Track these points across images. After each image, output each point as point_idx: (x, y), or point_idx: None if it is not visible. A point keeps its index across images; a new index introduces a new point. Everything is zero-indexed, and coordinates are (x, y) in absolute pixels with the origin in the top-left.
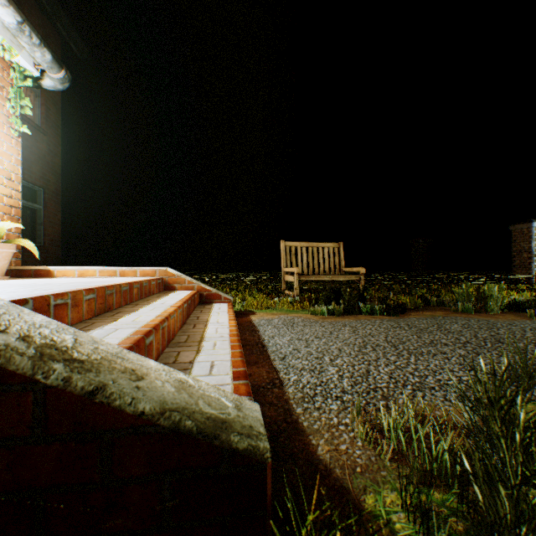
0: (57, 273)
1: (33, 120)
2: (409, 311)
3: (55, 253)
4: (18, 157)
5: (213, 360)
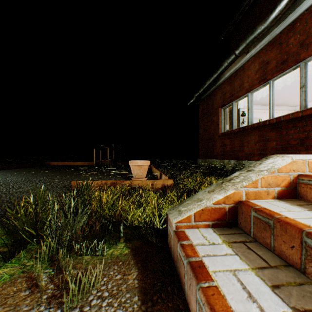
0: None
1: None
2: None
3: None
4: None
5: None
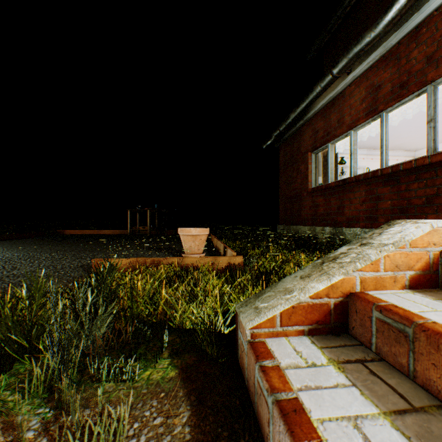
0: None
1: None
2: None
3: None
4: None
5: None
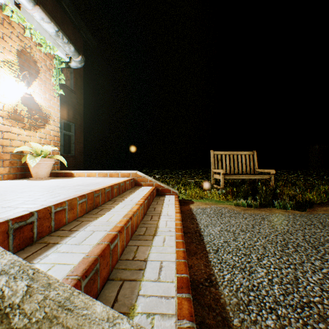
0: (75, 174)
1: (69, 86)
2: (316, 205)
3: (80, 159)
4: (58, 108)
5: (162, 260)
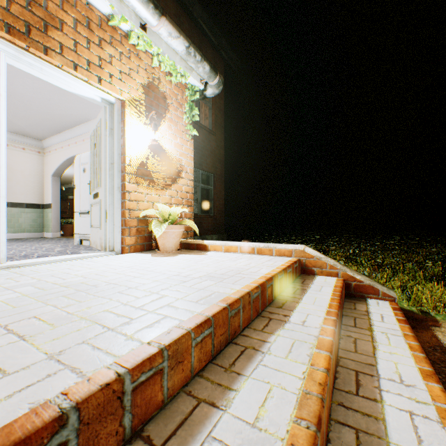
0: (210, 247)
1: (207, 127)
2: None
3: (220, 219)
4: (191, 155)
5: None
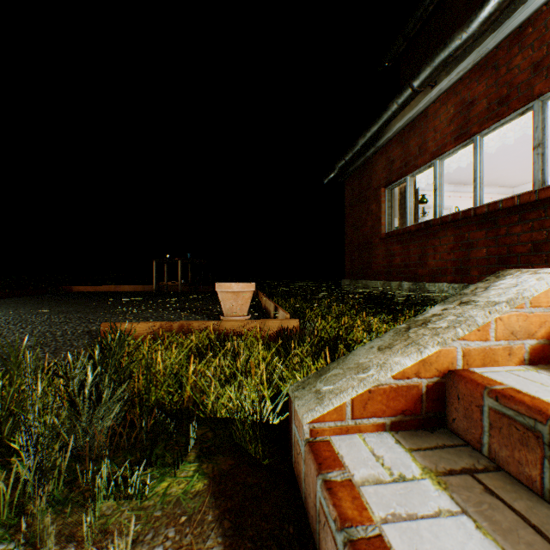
0: None
1: None
2: None
3: None
4: None
5: None
